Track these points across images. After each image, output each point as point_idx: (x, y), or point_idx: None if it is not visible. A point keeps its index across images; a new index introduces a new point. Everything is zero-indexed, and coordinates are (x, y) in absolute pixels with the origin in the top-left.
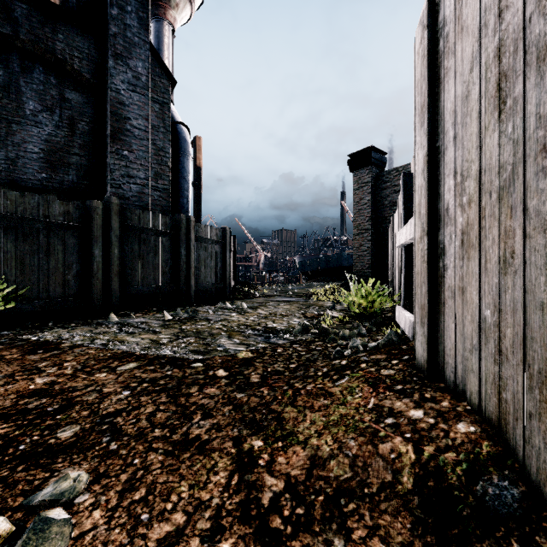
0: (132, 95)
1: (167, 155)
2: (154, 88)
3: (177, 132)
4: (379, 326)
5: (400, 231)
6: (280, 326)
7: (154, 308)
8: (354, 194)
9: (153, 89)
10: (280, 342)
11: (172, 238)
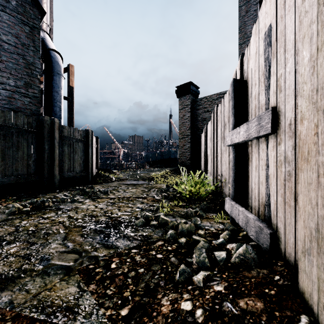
0: (2, 14)
1: (37, 69)
2: (24, 13)
3: (51, 56)
4: (207, 210)
5: (233, 130)
6: (124, 216)
7: (13, 197)
8: (179, 112)
9: (23, 13)
10: (119, 243)
11: (36, 135)
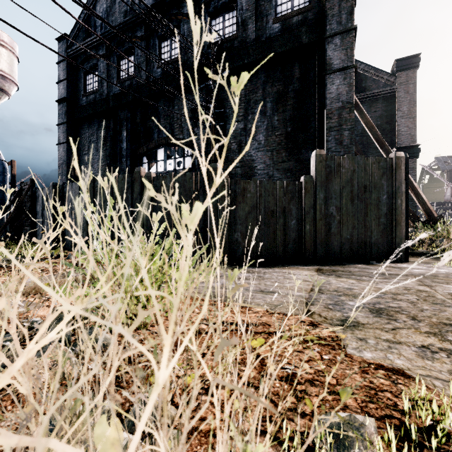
0: None
1: None
2: None
3: (0, 164)
4: None
5: None
6: None
7: None
8: None
9: None
10: None
11: None
